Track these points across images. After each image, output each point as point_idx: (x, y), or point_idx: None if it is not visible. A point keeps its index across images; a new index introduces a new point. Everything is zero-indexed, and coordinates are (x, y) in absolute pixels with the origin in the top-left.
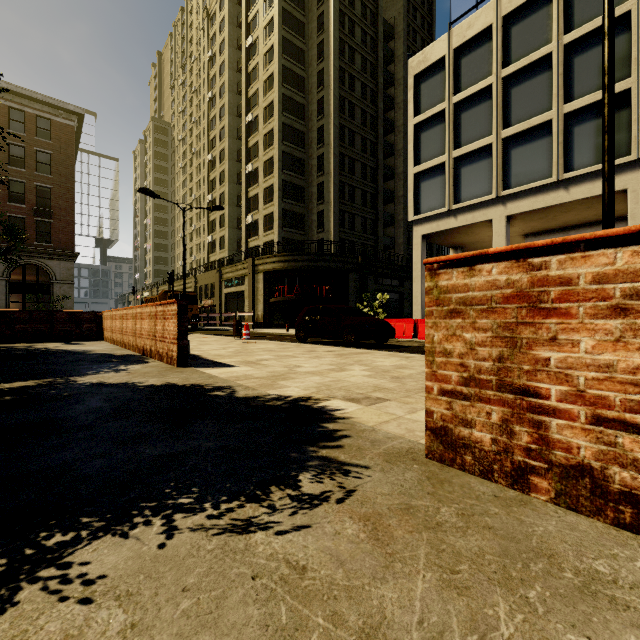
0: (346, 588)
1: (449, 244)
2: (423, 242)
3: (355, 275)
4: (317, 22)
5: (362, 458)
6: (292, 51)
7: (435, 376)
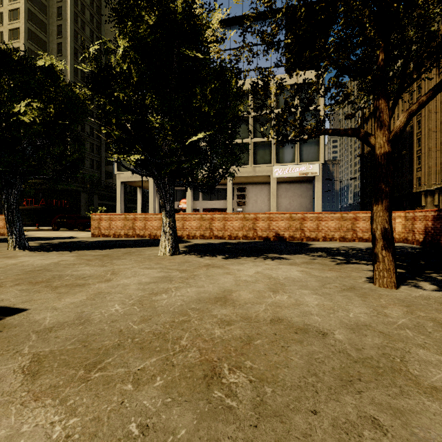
0: (80, 239)
1: (136, 185)
2: (122, 185)
3: (85, 194)
4: (57, 28)
5: (82, 238)
6: (36, 39)
7: (92, 227)
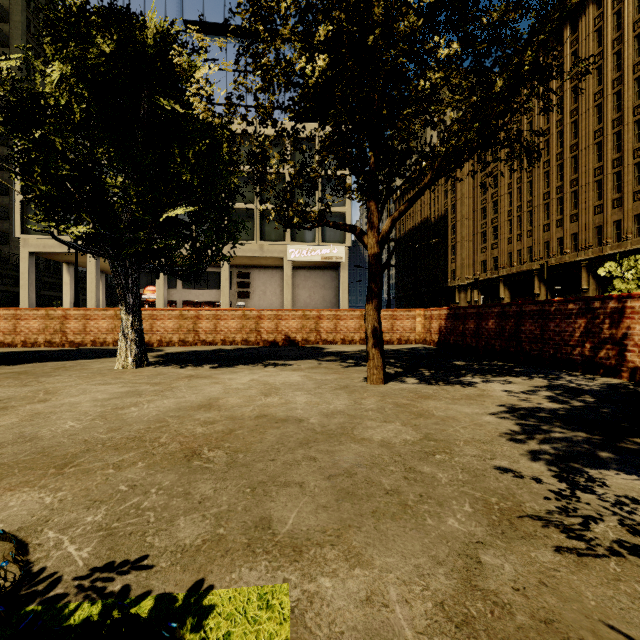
0: None
1: (61, 260)
2: (31, 257)
3: None
4: None
5: None
6: None
7: None
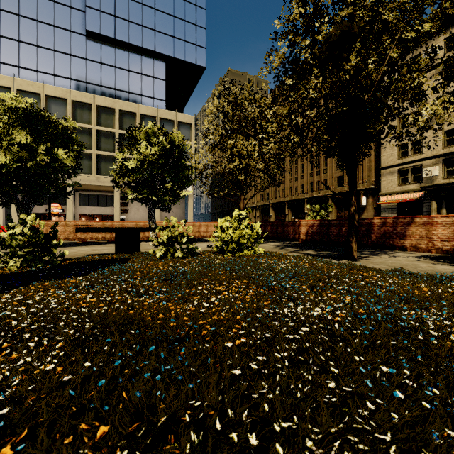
0: None
1: None
2: None
3: None
4: None
5: None
6: None
7: None
